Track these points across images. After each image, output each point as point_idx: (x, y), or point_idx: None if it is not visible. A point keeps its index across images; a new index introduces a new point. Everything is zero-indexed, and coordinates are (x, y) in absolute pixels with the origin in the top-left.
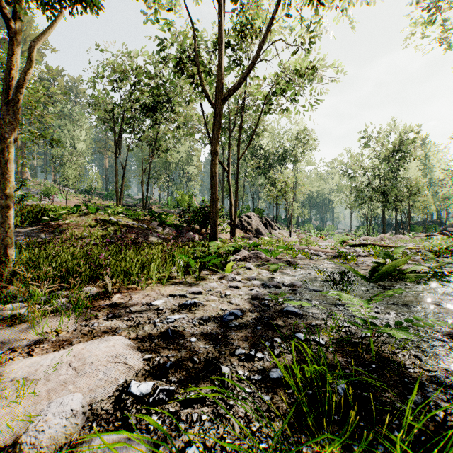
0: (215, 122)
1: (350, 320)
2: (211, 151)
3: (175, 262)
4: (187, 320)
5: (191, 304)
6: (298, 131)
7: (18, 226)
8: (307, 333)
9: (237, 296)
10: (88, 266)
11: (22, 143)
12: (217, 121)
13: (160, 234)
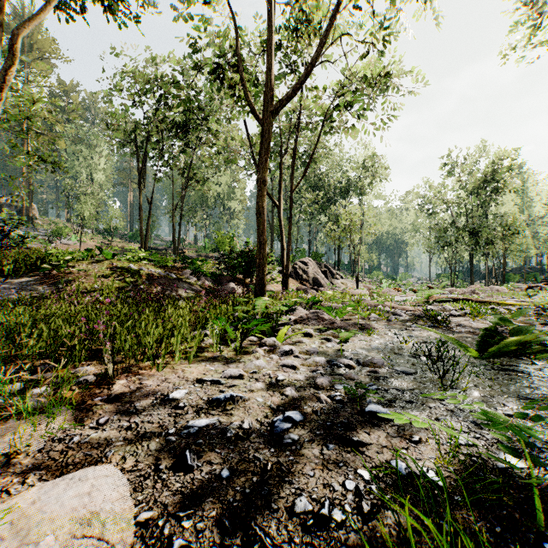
0: (262, 141)
1: (470, 431)
2: (257, 179)
3: (207, 329)
4: (219, 429)
5: (226, 399)
6: (365, 157)
7: (10, 276)
8: (410, 460)
9: (294, 382)
10: (90, 333)
11: (28, 173)
12: (265, 140)
13: (193, 286)
